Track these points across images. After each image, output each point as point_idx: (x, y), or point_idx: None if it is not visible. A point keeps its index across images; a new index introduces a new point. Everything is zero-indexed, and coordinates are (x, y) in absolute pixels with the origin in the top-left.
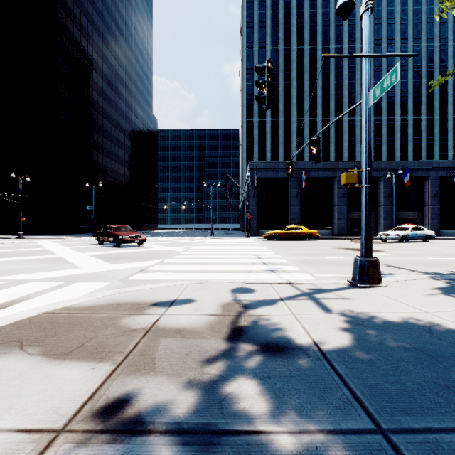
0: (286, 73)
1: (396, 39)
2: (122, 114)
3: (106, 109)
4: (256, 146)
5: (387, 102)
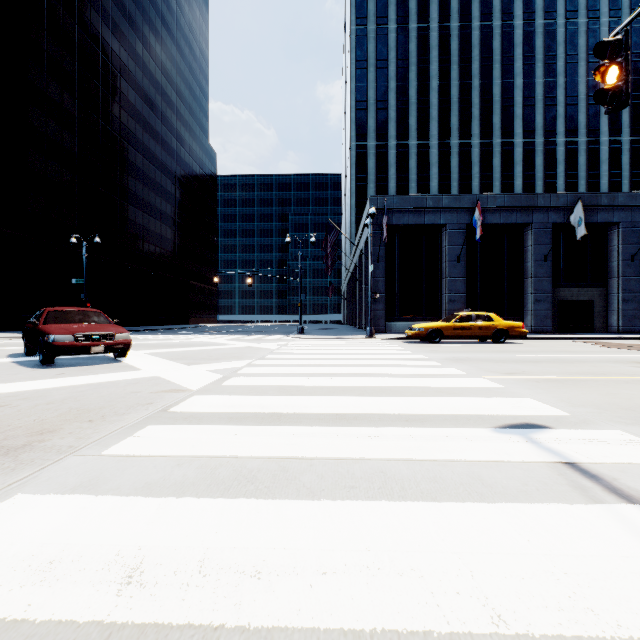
0: (421, 67)
1: (602, 10)
2: (156, 137)
3: (127, 125)
4: (372, 186)
5: (588, 114)
